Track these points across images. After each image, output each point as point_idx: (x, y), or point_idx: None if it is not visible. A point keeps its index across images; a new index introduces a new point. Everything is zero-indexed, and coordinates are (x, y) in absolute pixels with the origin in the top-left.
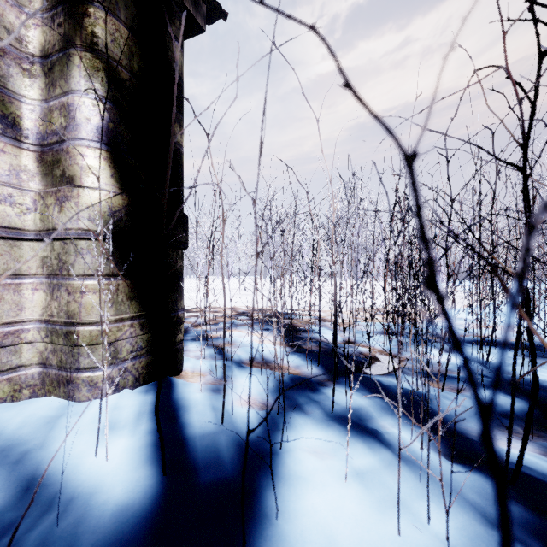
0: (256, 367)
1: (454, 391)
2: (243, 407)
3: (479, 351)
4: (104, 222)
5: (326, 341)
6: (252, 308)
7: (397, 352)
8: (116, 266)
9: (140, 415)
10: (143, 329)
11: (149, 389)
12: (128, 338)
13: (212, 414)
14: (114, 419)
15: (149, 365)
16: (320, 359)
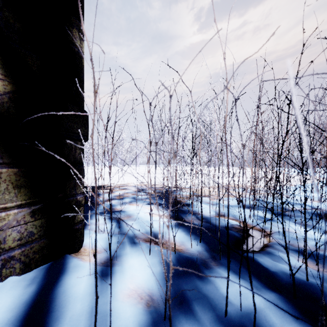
0: (147, 243)
1: None
2: (127, 304)
3: None
4: None
5: (203, 214)
6: None
7: None
8: None
9: None
10: (34, 215)
11: (38, 276)
12: (15, 226)
13: (86, 326)
14: None
15: (43, 248)
16: (201, 234)
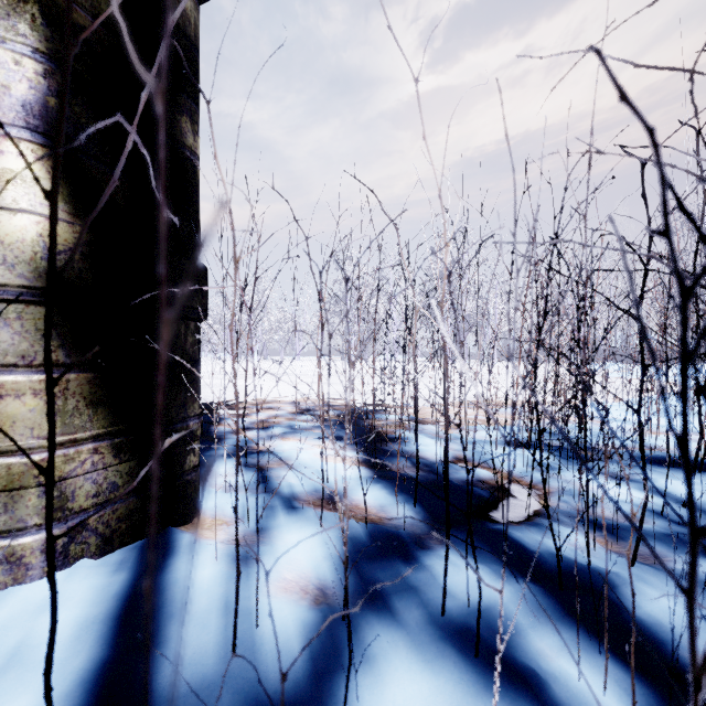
0: (316, 509)
1: (646, 560)
2: (282, 599)
3: (664, 478)
4: (35, 271)
5: (426, 458)
6: (149, 564)
7: (690, 649)
8: (63, 348)
9: (84, 629)
10: (119, 455)
11: (127, 558)
12: (89, 473)
13: (219, 625)
14: (35, 637)
15: (133, 513)
16: (418, 493)
